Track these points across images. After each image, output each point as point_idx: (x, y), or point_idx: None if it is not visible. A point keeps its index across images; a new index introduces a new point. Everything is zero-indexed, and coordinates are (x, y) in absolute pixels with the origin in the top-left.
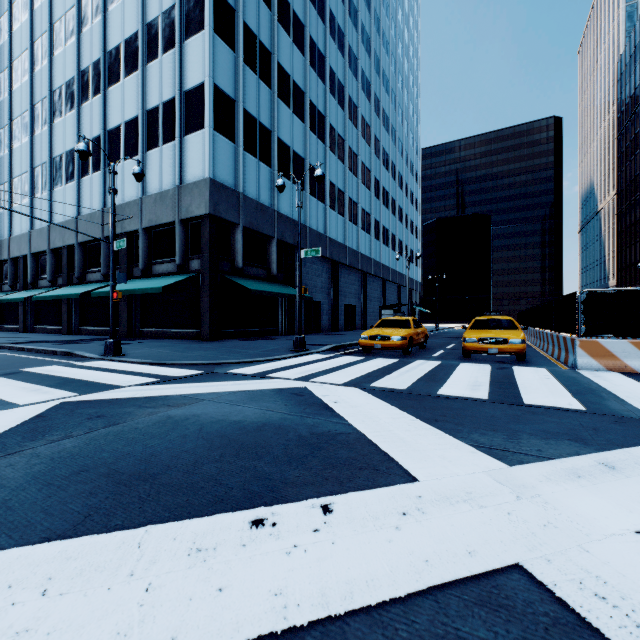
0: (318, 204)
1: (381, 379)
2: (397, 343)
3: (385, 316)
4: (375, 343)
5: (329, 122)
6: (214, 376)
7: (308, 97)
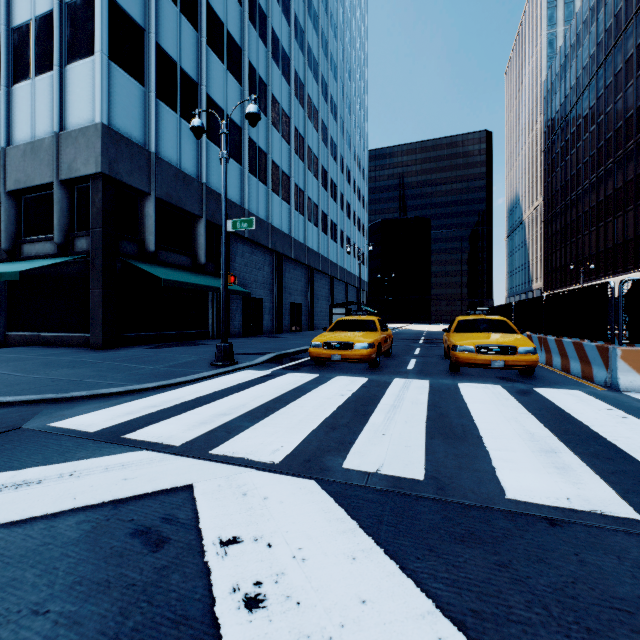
0: (259, 185)
1: (359, 437)
2: (363, 353)
3: (336, 316)
4: (332, 353)
5: (272, 93)
6: (0, 444)
7: (246, 56)
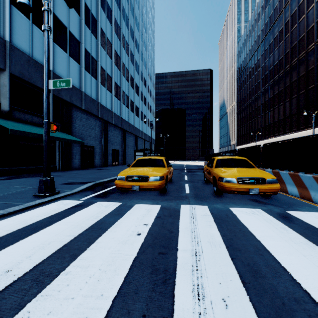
0: (92, 79)
1: None
2: (156, 184)
3: (138, 156)
4: (133, 184)
5: (100, 26)
6: None
7: None
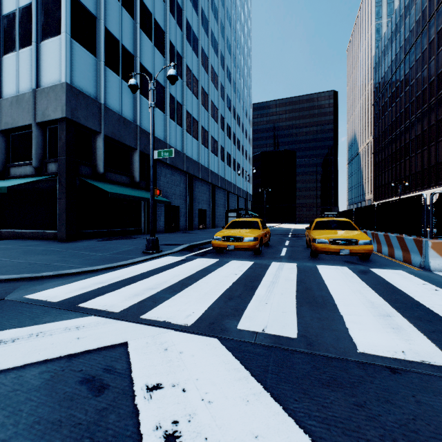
0: (177, 127)
1: (249, 305)
2: (250, 244)
3: (230, 218)
4: (228, 244)
5: (186, 63)
6: None
7: (168, 37)
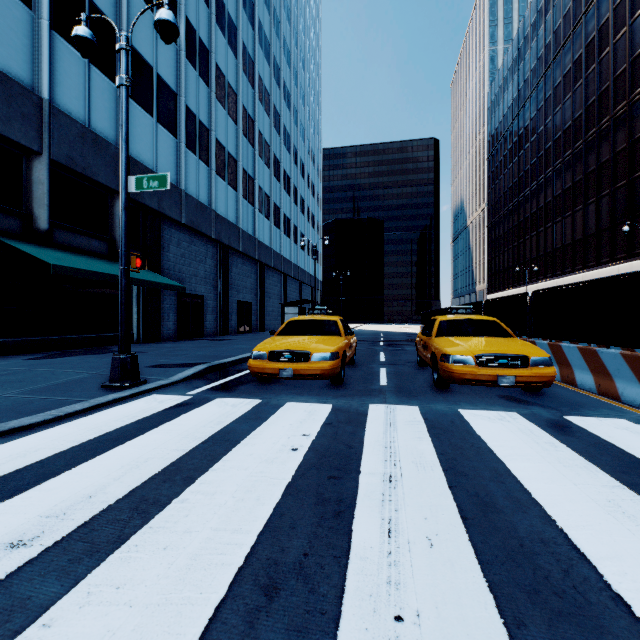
0: (199, 164)
1: None
2: (324, 366)
3: (289, 315)
4: (281, 367)
5: (216, 62)
6: None
7: (183, 10)
